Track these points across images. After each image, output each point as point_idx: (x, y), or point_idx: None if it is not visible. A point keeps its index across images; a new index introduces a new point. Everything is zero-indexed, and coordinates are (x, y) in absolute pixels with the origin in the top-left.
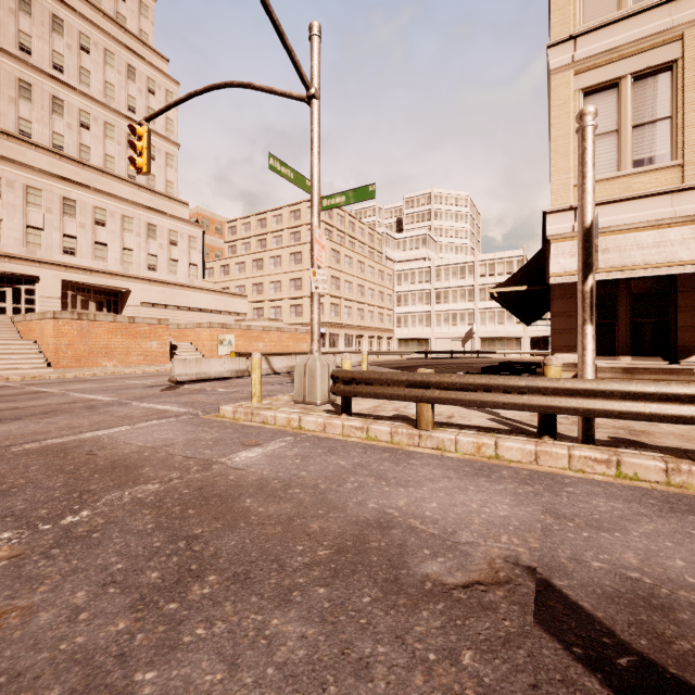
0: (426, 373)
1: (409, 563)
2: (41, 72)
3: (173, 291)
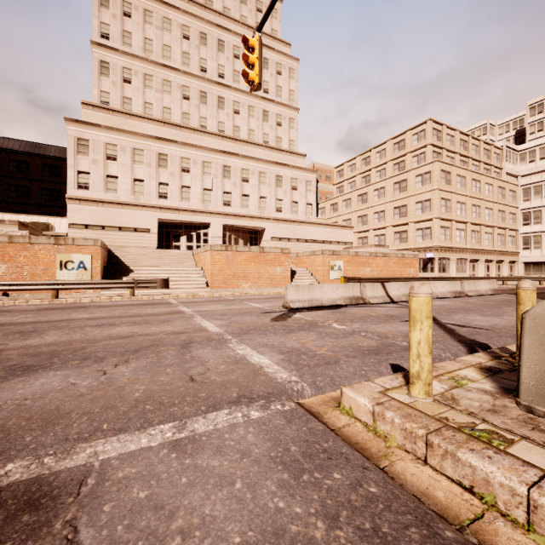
0: None
1: None
2: (212, 82)
3: (294, 227)
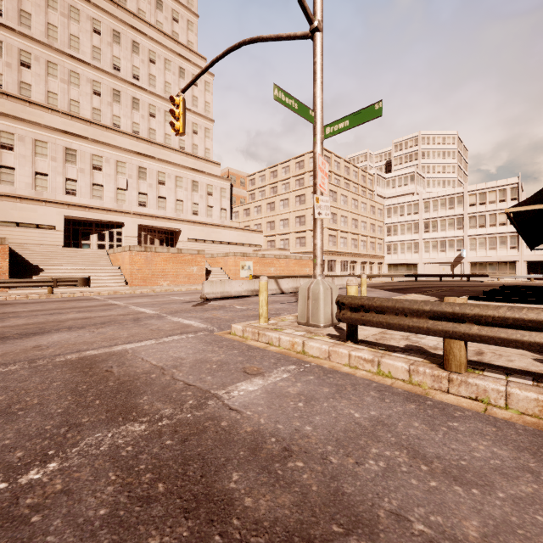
0: (457, 302)
1: None
2: (126, 82)
3: (209, 230)
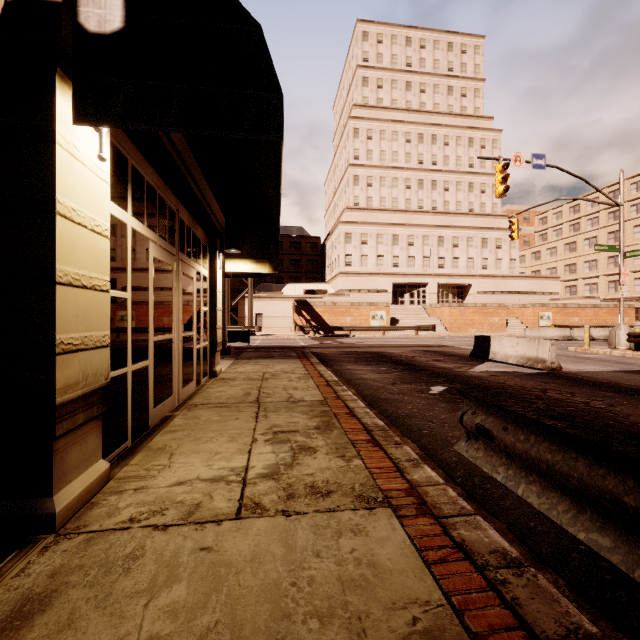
0: None
1: (634, 364)
2: (427, 170)
3: (498, 281)
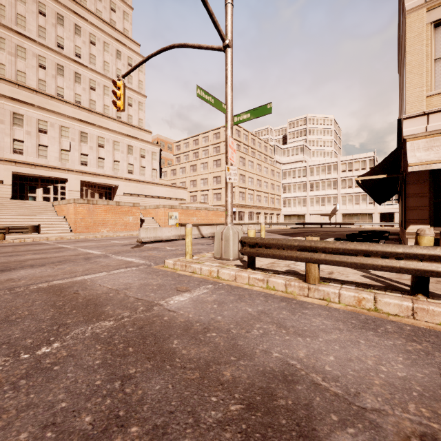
0: (313, 240)
1: (319, 431)
2: (69, 58)
3: (142, 186)
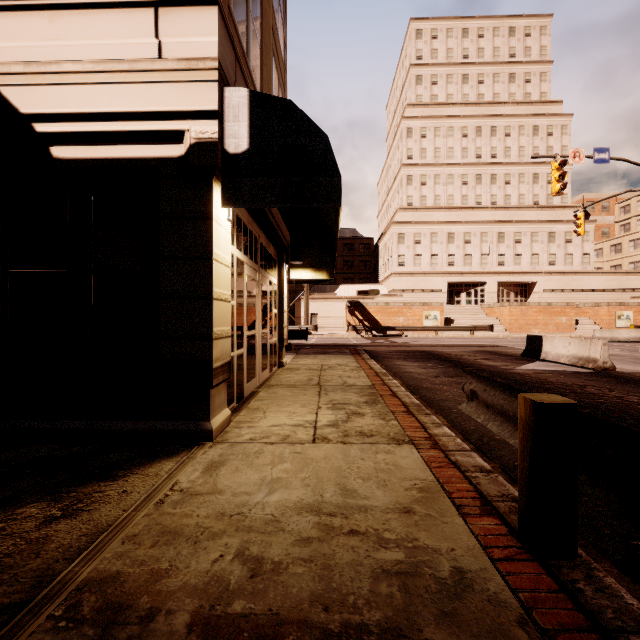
0: None
1: None
2: (485, 164)
3: (567, 278)
